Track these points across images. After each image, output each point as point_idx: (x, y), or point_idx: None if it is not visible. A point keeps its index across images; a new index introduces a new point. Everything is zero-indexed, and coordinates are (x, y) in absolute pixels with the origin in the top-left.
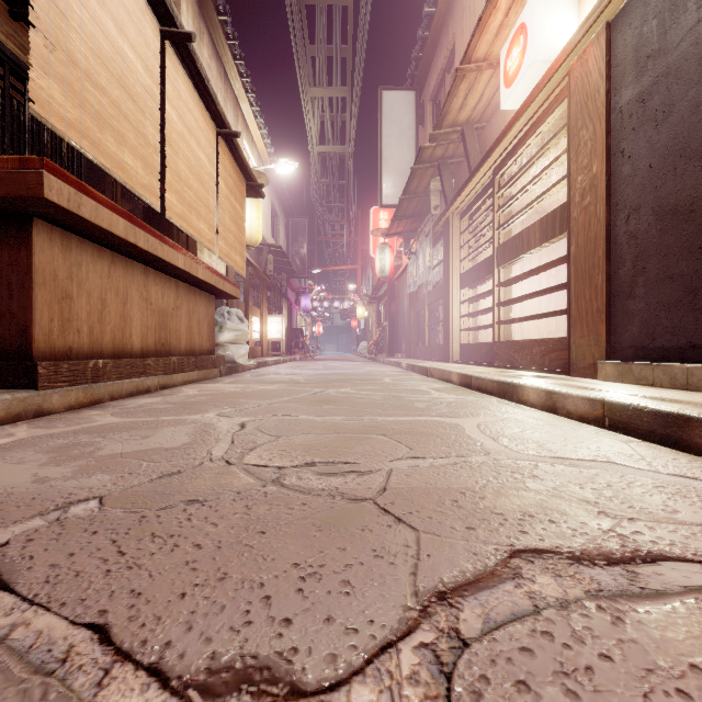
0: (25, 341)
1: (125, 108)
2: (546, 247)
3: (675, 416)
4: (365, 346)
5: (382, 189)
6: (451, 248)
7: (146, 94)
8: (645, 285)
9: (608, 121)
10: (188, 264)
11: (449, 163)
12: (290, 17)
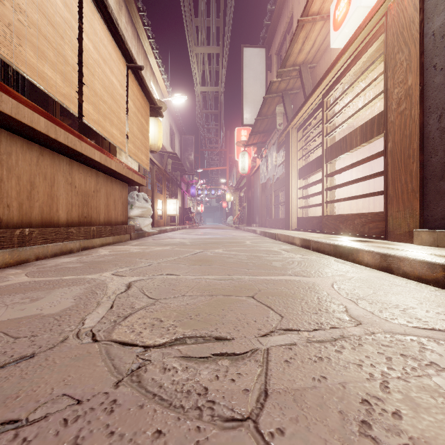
0: None
1: (45, 30)
2: (356, 151)
3: None
4: (231, 219)
5: (243, 113)
6: (291, 151)
7: (65, 25)
8: None
9: (421, 43)
10: (103, 159)
11: (289, 94)
12: None
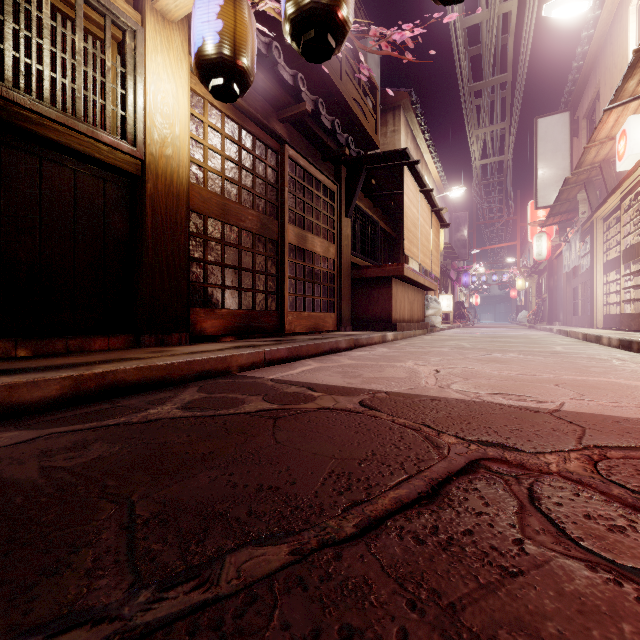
0: (390, 317)
1: (414, 232)
2: None
3: (630, 341)
4: (525, 315)
5: (537, 195)
6: (595, 244)
7: (417, 221)
8: None
9: None
10: (423, 281)
11: (594, 180)
12: (463, 103)
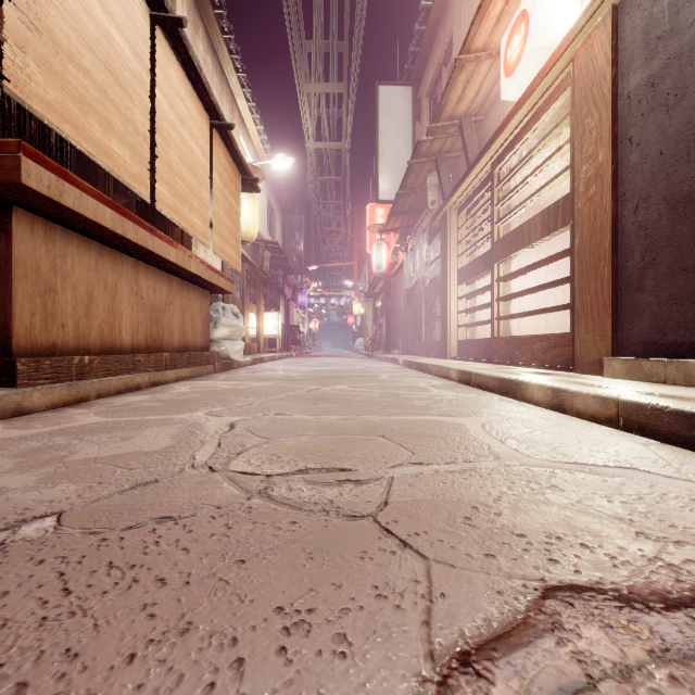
0: (4, 336)
1: (112, 93)
2: (545, 242)
3: None
4: (362, 342)
5: (378, 184)
6: (448, 243)
7: (135, 80)
8: (655, 278)
9: (615, 107)
10: (180, 258)
11: (446, 158)
12: (286, 10)
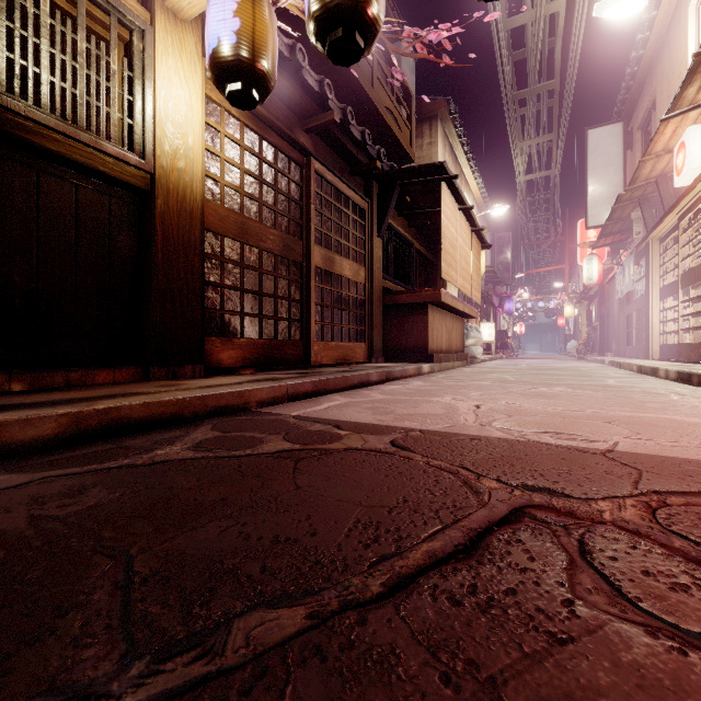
0: (426, 347)
1: (452, 254)
2: None
3: (689, 373)
4: (574, 345)
5: (587, 214)
6: (651, 267)
7: (456, 242)
8: None
9: None
10: (462, 307)
11: (649, 197)
12: (506, 113)
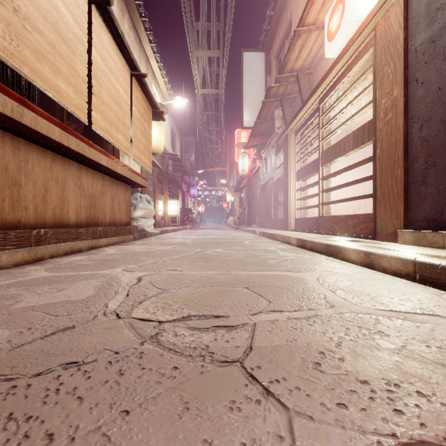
0: None
1: (59, 47)
2: (352, 154)
3: None
4: (232, 219)
5: (243, 116)
6: (289, 154)
7: (76, 40)
8: (435, 175)
9: (405, 58)
10: (109, 163)
11: (287, 98)
12: (182, 1)
